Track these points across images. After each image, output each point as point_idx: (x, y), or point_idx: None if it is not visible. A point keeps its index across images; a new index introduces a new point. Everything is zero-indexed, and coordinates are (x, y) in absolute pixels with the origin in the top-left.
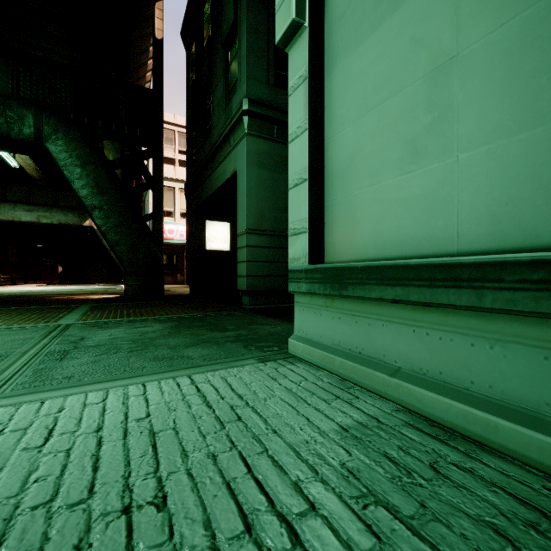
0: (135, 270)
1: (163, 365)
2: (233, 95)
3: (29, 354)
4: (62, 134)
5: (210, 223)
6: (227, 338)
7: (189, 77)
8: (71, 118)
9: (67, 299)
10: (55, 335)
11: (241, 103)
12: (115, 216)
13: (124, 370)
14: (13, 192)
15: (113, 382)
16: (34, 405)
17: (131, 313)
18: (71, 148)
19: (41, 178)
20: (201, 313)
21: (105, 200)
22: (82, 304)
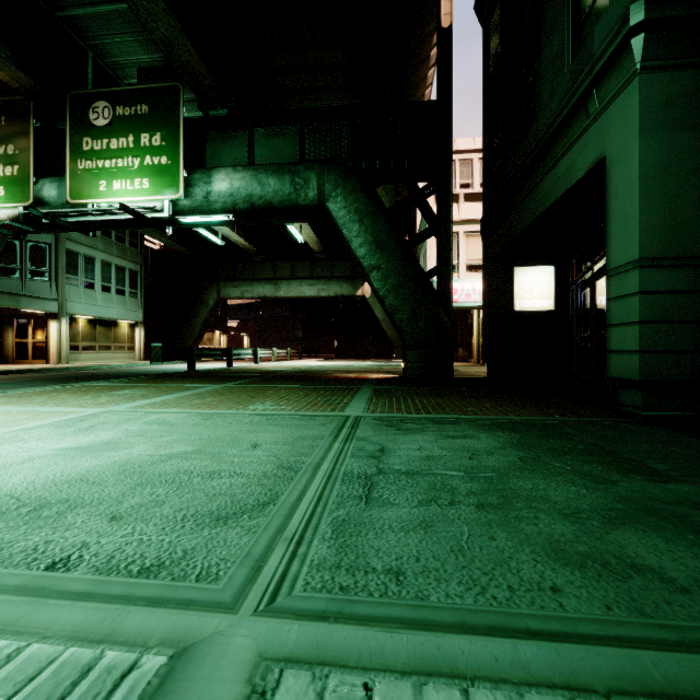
0: (417, 343)
1: (605, 595)
2: (592, 26)
3: (321, 472)
4: (341, 189)
5: (520, 270)
6: (698, 509)
7: (489, 61)
8: (350, 167)
9: (346, 377)
10: (346, 435)
11: (624, 17)
12: (394, 276)
13: (507, 585)
14: (299, 269)
15: (510, 646)
16: (350, 693)
17: (427, 406)
18: (349, 202)
19: (321, 251)
20: (542, 417)
21: (383, 257)
22: (362, 385)
